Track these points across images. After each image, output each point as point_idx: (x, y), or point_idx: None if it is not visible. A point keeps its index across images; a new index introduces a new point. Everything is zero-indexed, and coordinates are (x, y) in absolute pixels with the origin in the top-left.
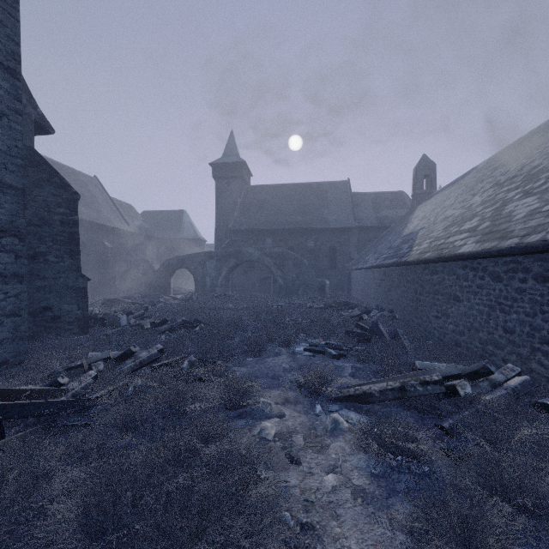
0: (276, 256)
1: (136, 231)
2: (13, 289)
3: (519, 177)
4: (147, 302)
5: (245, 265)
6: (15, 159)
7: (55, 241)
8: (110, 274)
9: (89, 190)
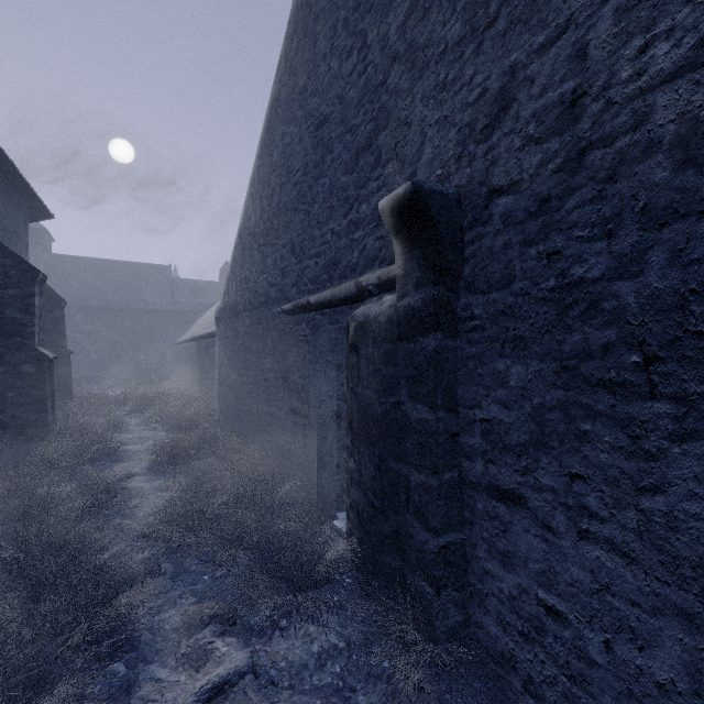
0: (89, 334)
1: None
2: None
3: None
4: None
5: None
6: None
7: None
8: None
9: None
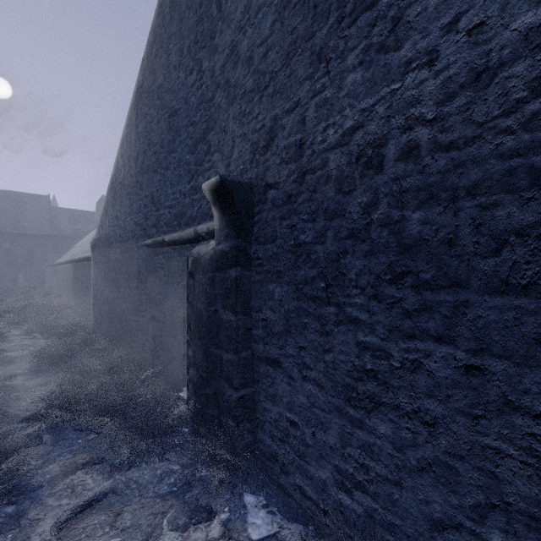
0: None
1: None
2: None
3: None
4: None
5: None
6: None
7: None
8: None
9: None
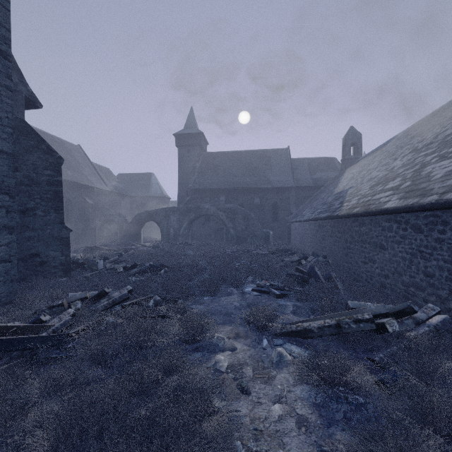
0: (228, 211)
1: (113, 190)
2: (4, 239)
3: (434, 143)
4: (121, 249)
5: (203, 218)
6: (6, 128)
7: (42, 198)
8: (91, 226)
9: (74, 156)
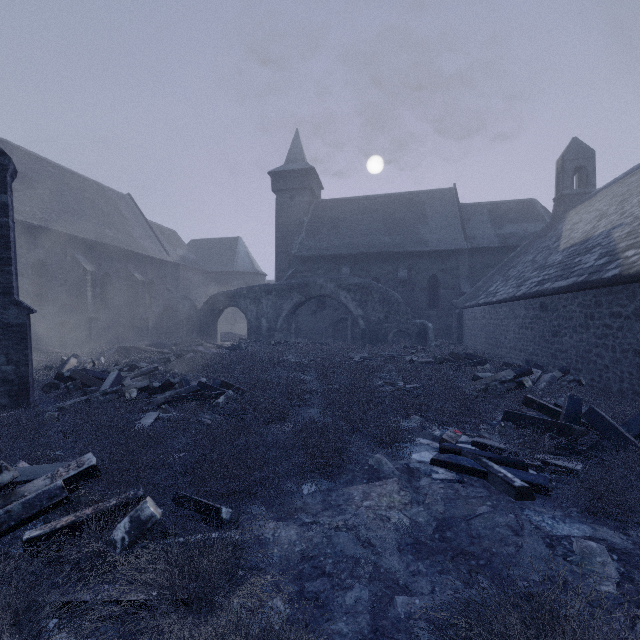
0: (356, 289)
1: (178, 261)
2: None
3: None
4: (176, 351)
5: (314, 303)
6: None
7: None
8: (141, 315)
9: (119, 209)
